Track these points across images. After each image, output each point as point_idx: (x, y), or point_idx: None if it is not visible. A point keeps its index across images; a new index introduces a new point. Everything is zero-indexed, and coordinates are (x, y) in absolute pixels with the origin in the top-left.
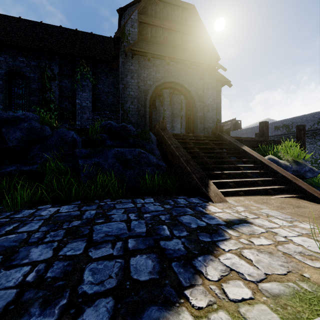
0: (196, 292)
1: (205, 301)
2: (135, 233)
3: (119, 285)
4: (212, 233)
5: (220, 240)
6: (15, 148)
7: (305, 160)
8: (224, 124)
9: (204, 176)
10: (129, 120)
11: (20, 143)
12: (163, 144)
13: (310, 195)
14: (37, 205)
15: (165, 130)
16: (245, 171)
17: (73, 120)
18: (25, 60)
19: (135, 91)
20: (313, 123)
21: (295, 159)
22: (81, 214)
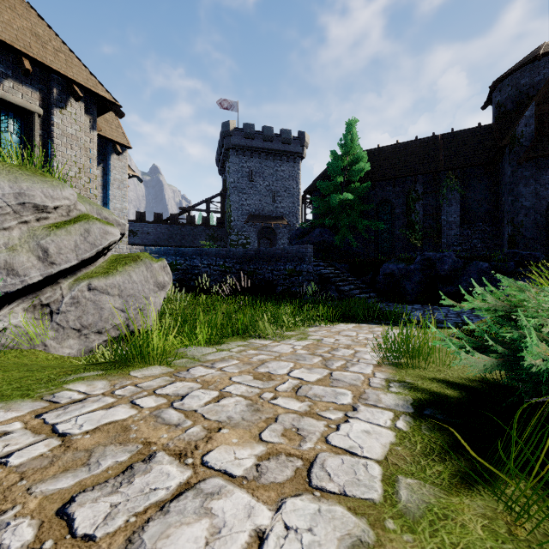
0: None
1: None
2: None
3: None
4: None
5: None
6: (444, 276)
7: None
8: None
9: None
10: (521, 235)
11: (447, 273)
12: None
13: None
14: None
15: None
16: None
17: (437, 238)
18: (391, 188)
19: (530, 200)
20: None
21: None
22: None
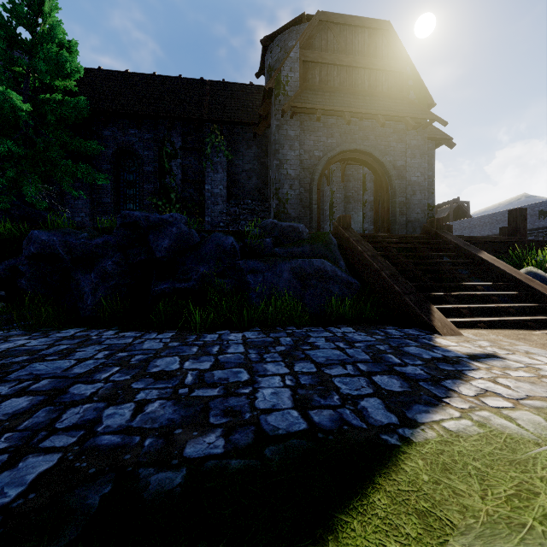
0: (454, 401)
1: (466, 406)
2: (359, 359)
3: (376, 392)
4: (453, 364)
5: (466, 369)
6: (163, 260)
7: None
8: (435, 210)
9: (423, 299)
10: (286, 213)
11: (168, 254)
12: (347, 250)
13: None
14: (213, 330)
15: (349, 230)
16: (487, 293)
17: (201, 216)
18: (137, 132)
19: (295, 168)
20: None
21: None
22: (276, 340)
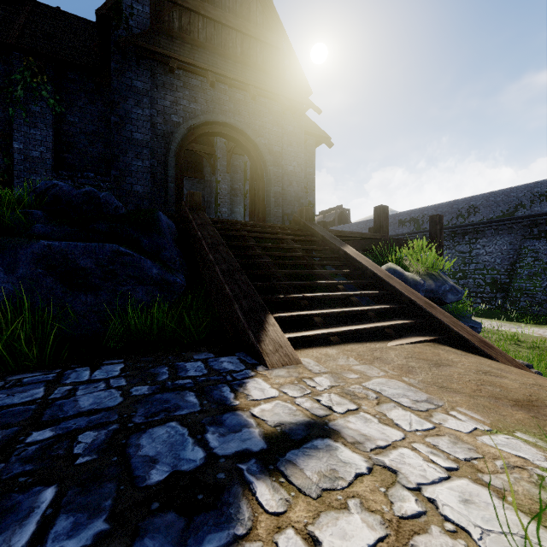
0: None
1: None
2: None
3: None
4: (197, 512)
5: None
6: None
7: (443, 273)
8: (324, 215)
9: (259, 306)
10: (131, 190)
11: None
12: (191, 238)
13: (455, 336)
14: None
15: (197, 211)
16: (346, 293)
17: (7, 186)
18: None
19: (144, 132)
20: (451, 217)
21: (429, 271)
22: None
